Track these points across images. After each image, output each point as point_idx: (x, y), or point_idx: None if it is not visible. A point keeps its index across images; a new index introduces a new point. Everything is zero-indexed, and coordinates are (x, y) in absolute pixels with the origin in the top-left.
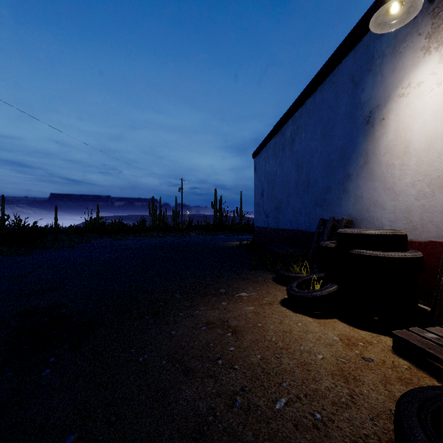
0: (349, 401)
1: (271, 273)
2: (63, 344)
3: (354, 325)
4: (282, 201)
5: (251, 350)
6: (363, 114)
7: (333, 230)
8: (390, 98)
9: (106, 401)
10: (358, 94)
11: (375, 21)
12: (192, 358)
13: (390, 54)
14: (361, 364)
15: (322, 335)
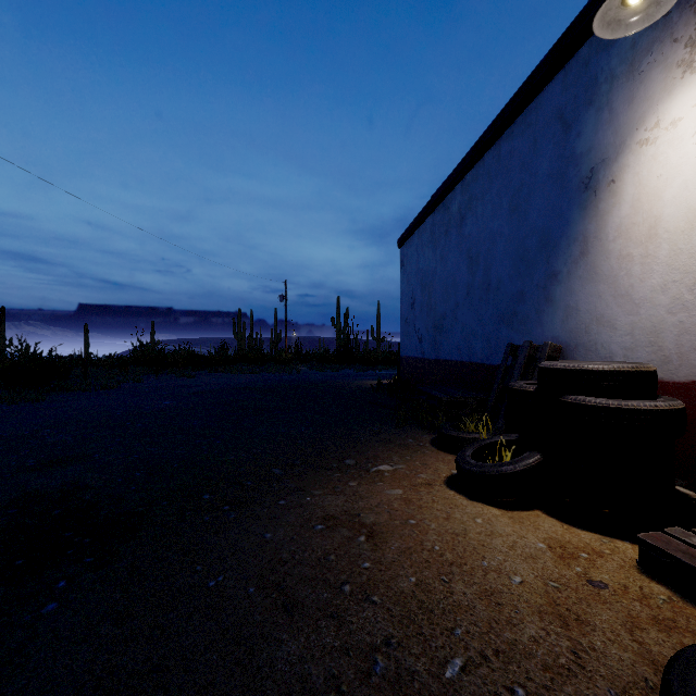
0: (572, 662)
1: (429, 433)
2: (82, 556)
3: (569, 522)
4: (444, 316)
5: (400, 568)
6: (579, 174)
7: (530, 362)
8: (624, 147)
9: (149, 662)
10: (570, 142)
11: (603, 19)
12: (299, 581)
13: (625, 75)
14: (587, 592)
15: (517, 540)
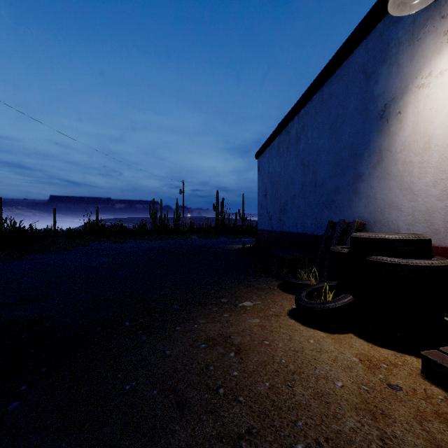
0: (381, 447)
1: (276, 280)
2: (40, 366)
3: (372, 342)
4: (286, 203)
5: (258, 375)
6: (377, 108)
7: (343, 233)
8: (407, 90)
9: (80, 447)
10: (370, 87)
11: (394, 2)
12: (188, 385)
13: (408, 41)
14: (388, 393)
15: (338, 355)
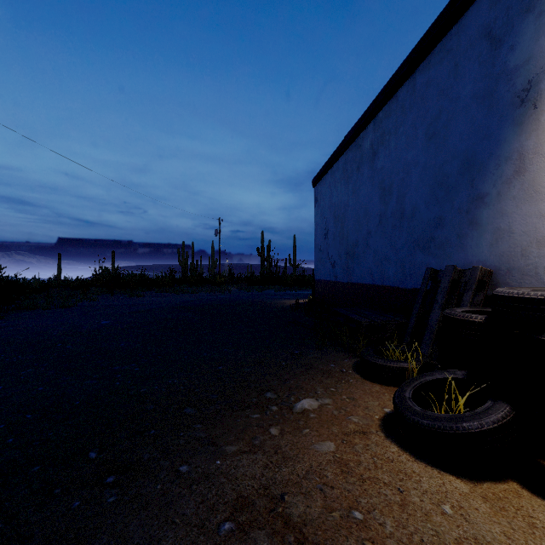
0: None
1: (349, 356)
2: None
3: None
4: (356, 244)
5: None
6: (513, 89)
7: (453, 287)
8: None
9: None
10: (501, 57)
11: None
12: None
13: None
14: None
15: None
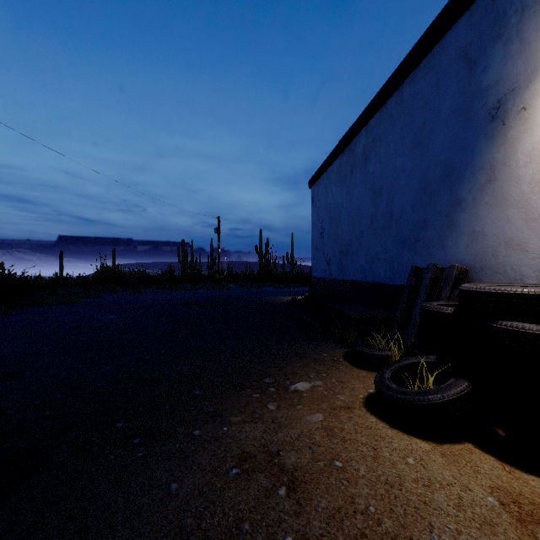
0: None
1: (341, 347)
2: None
3: (508, 460)
4: (350, 243)
5: None
6: (486, 106)
7: (435, 283)
8: (537, 74)
9: None
10: (475, 77)
11: None
12: None
13: (539, 2)
14: None
15: (462, 492)
